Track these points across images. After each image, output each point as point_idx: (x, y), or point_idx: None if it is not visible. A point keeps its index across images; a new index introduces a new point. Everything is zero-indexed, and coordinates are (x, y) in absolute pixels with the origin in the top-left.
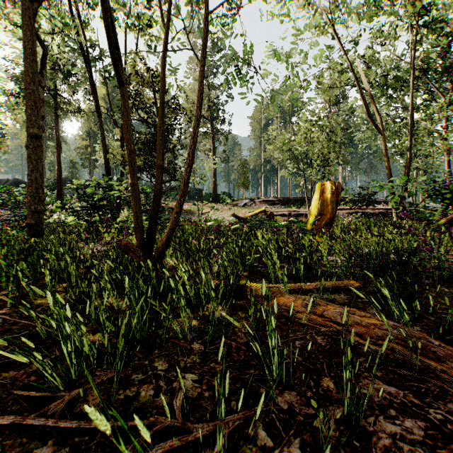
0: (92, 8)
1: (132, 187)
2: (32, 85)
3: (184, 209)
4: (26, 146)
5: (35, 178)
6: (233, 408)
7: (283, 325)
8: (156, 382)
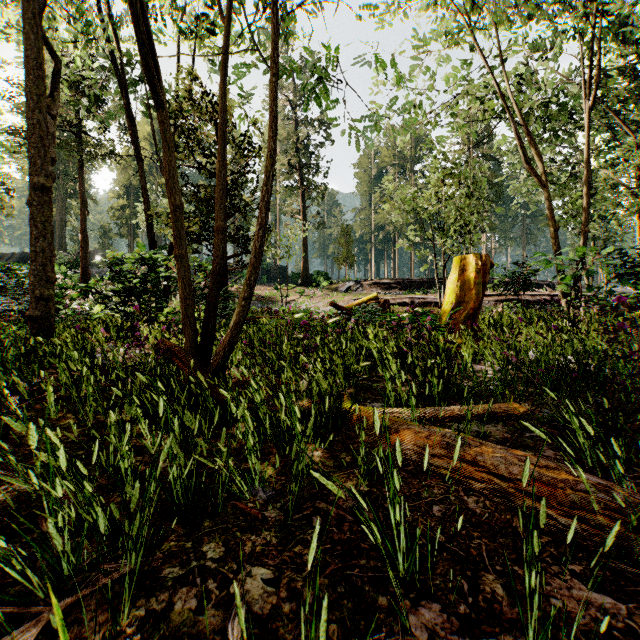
0: (125, 0)
1: (178, 260)
2: (37, 114)
3: (261, 295)
4: (28, 202)
5: (42, 249)
6: (332, 637)
7: (411, 477)
8: (203, 583)
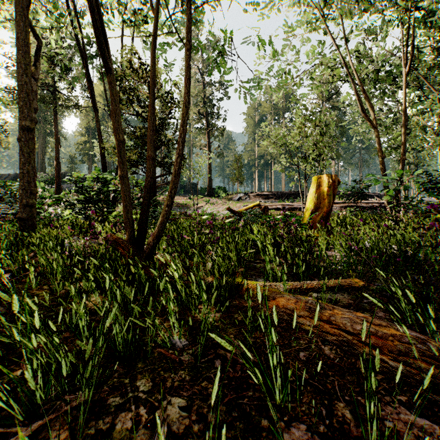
0: None
1: (121, 179)
2: (24, 77)
3: (180, 203)
4: (18, 138)
5: (27, 171)
6: None
7: (284, 332)
8: (136, 409)
